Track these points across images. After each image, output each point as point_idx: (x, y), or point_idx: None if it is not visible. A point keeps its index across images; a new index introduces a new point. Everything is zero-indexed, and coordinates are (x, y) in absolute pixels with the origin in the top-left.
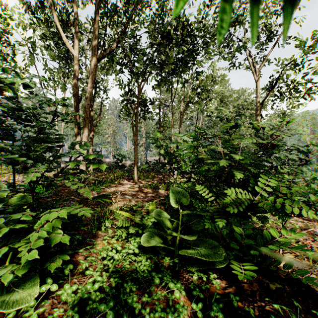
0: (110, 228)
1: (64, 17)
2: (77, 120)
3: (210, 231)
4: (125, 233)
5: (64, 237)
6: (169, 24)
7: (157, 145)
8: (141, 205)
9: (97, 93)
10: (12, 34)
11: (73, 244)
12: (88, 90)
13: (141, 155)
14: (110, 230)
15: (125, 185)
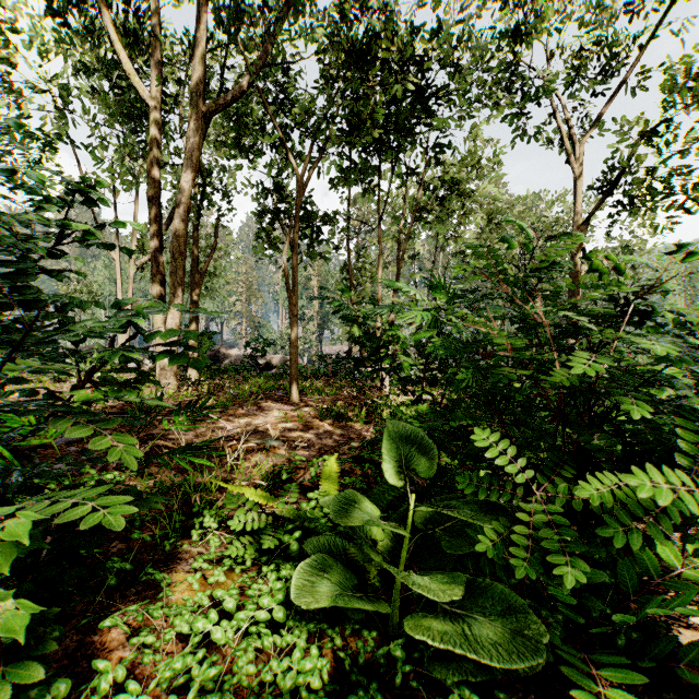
0: (217, 530)
1: (133, 26)
2: (158, 258)
3: (495, 559)
4: (255, 550)
5: (15, 612)
6: (373, 32)
7: (344, 317)
8: (304, 463)
9: (206, 198)
10: (15, 65)
11: (104, 587)
12: (181, 186)
13: (310, 341)
14: (213, 540)
15: (268, 411)
